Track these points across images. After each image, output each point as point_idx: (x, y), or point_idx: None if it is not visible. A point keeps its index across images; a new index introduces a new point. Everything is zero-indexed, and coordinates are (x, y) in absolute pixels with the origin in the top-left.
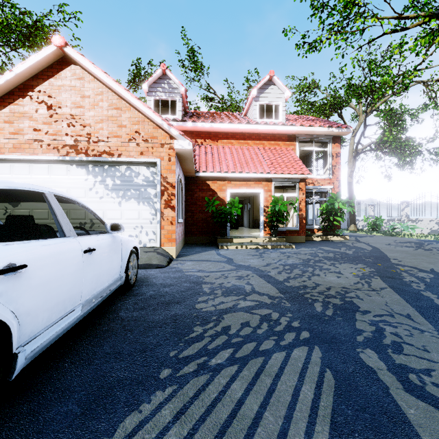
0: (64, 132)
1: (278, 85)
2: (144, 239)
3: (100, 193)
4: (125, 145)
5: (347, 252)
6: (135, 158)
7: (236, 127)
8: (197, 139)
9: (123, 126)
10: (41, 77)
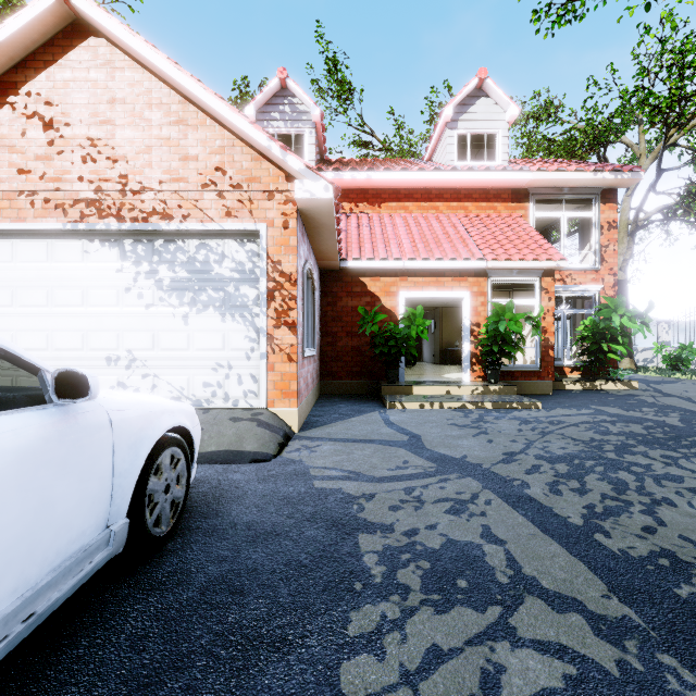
0: (75, 174)
1: (494, 96)
2: (234, 392)
3: (147, 296)
4: (194, 196)
5: (669, 422)
6: (215, 224)
7: (416, 178)
8: (343, 203)
9: (192, 158)
10: (32, 66)
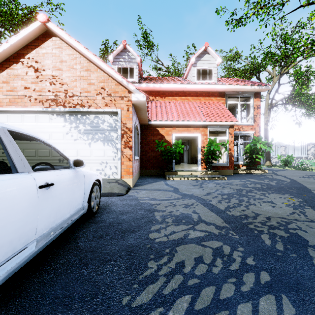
0: (47, 89)
1: (211, 54)
2: (108, 172)
3: (74, 136)
4: (93, 98)
5: (271, 183)
6: (101, 109)
7: (179, 87)
8: (150, 96)
9: (92, 84)
10: (30, 47)
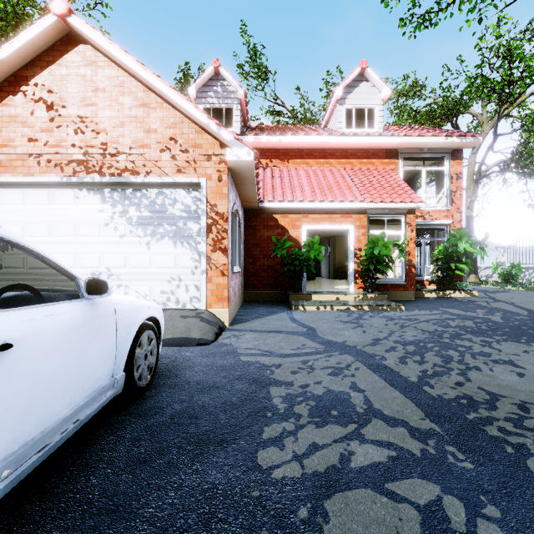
0: (69, 142)
1: (372, 81)
2: (183, 297)
3: (120, 229)
4: (155, 158)
5: (493, 319)
6: (169, 178)
7: (315, 141)
8: (261, 159)
9: (153, 131)
10: (38, 65)
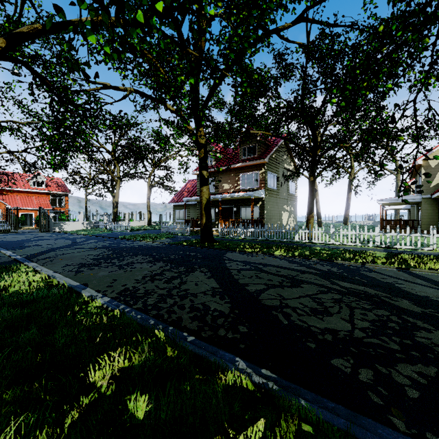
0: None
1: (42, 176)
2: None
3: None
4: None
5: None
6: None
7: (23, 190)
8: (4, 192)
9: None
10: None
